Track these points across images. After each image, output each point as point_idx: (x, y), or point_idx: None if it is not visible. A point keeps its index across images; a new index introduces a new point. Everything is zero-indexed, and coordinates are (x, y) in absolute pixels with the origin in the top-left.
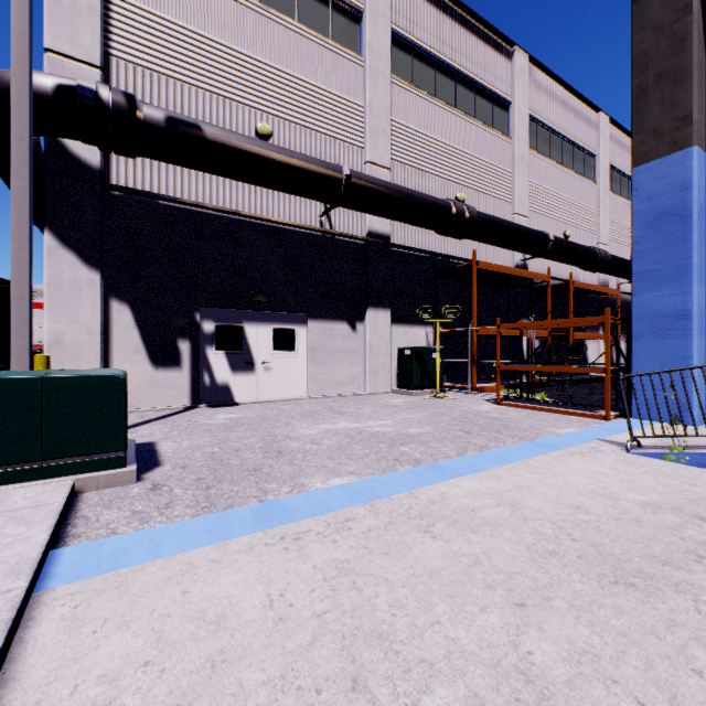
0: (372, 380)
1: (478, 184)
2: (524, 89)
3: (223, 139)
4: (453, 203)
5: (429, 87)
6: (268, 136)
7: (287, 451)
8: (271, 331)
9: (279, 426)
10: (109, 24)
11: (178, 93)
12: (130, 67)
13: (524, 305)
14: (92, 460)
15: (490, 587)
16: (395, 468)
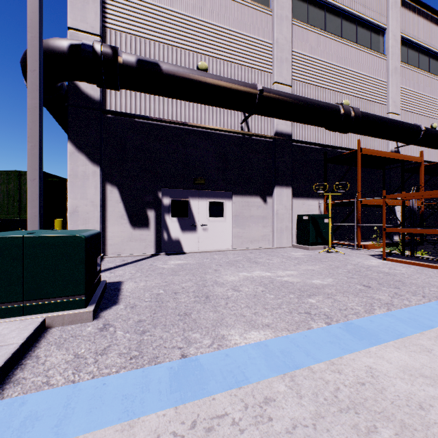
0: (278, 237)
1: (359, 93)
2: (397, 17)
3: (173, 71)
4: (341, 106)
5: (321, 25)
6: (205, 70)
7: (213, 296)
8: (207, 203)
9: (210, 272)
10: (105, 8)
11: (147, 47)
12: (118, 34)
13: (397, 182)
14: (60, 301)
15: None
16: (307, 323)
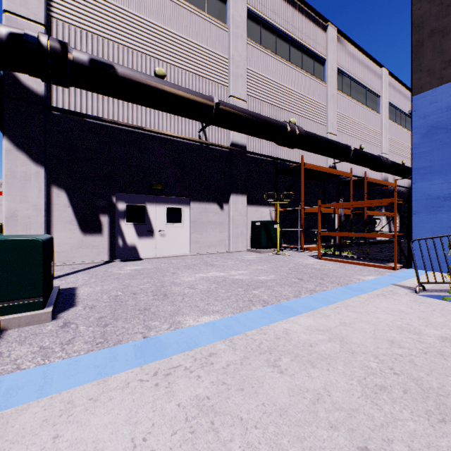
0: (234, 242)
1: (304, 113)
2: (334, 51)
3: (130, 75)
4: (288, 124)
5: (272, 47)
6: (163, 76)
7: (171, 294)
8: (165, 209)
9: (168, 275)
10: None
11: (100, 45)
12: (66, 26)
13: (334, 193)
14: (15, 304)
15: (333, 427)
16: (249, 307)
